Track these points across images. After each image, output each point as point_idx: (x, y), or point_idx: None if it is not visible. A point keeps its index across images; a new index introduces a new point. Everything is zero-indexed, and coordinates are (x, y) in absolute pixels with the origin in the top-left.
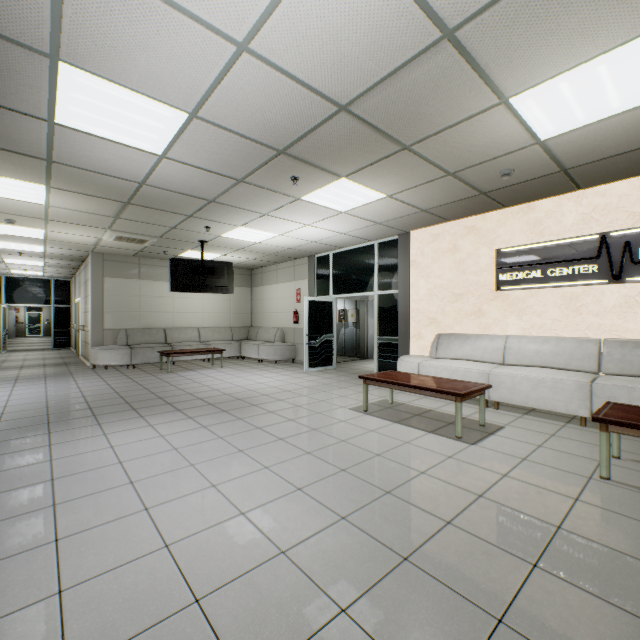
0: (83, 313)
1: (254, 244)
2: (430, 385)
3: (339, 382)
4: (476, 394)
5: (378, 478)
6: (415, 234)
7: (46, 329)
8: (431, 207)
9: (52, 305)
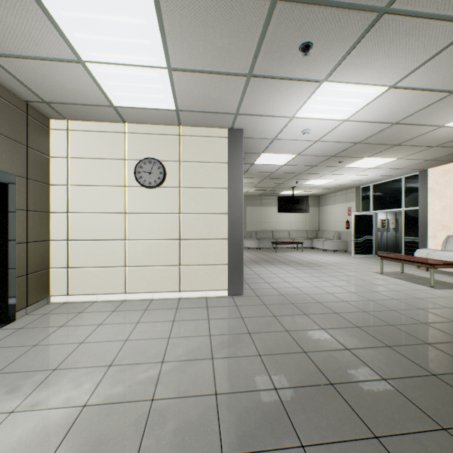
0: None
1: (320, 185)
2: (417, 260)
3: (373, 262)
4: (449, 267)
5: (372, 289)
6: (431, 170)
7: None
8: (434, 158)
9: None
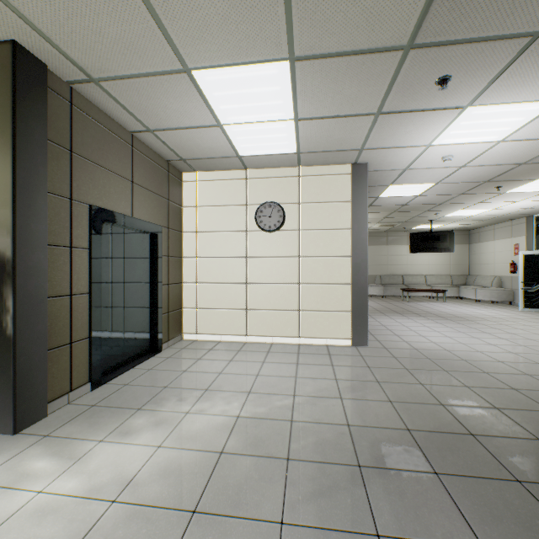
0: None
1: (470, 216)
2: None
3: None
4: None
5: None
6: None
7: None
8: None
9: None
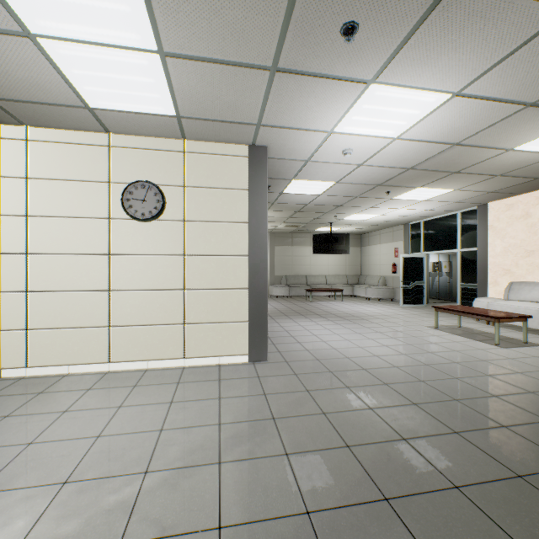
0: None
1: (363, 221)
2: (479, 312)
3: (424, 314)
4: (515, 320)
5: (427, 349)
6: (491, 205)
7: None
8: (496, 190)
9: None
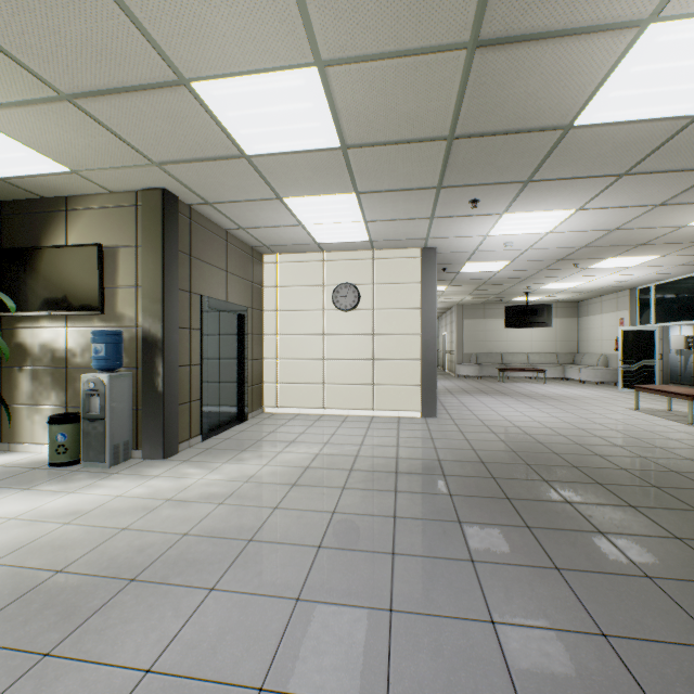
0: (448, 342)
1: (568, 289)
2: (676, 391)
3: (642, 398)
4: None
5: (598, 421)
6: None
7: None
8: None
9: None
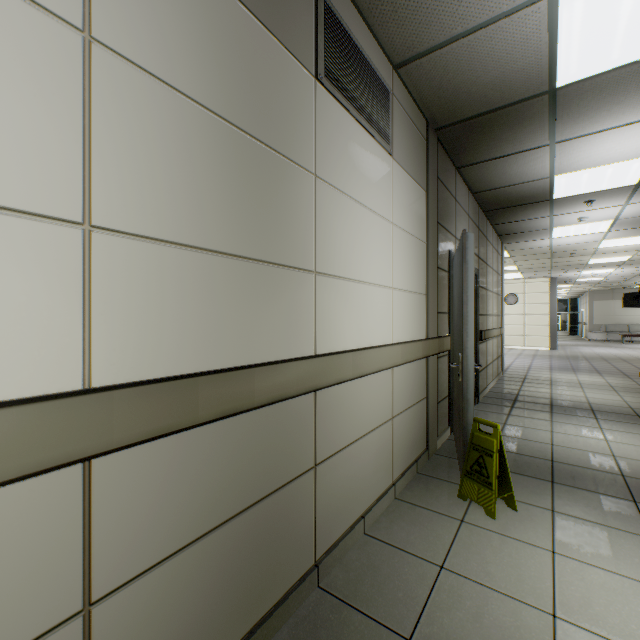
0: (584, 317)
1: None
2: None
3: None
4: None
5: None
6: None
7: (561, 326)
8: None
9: (568, 312)
